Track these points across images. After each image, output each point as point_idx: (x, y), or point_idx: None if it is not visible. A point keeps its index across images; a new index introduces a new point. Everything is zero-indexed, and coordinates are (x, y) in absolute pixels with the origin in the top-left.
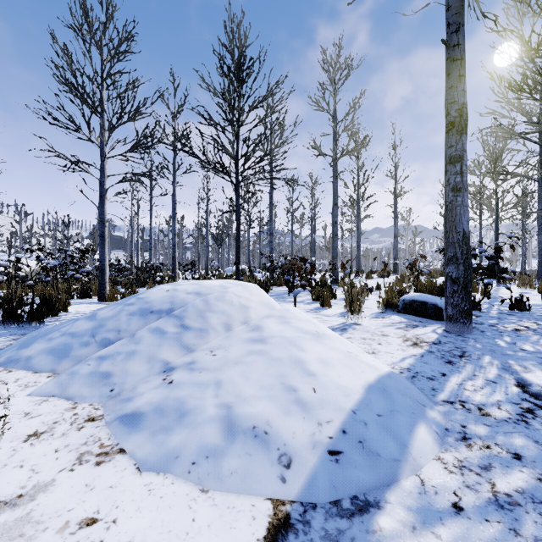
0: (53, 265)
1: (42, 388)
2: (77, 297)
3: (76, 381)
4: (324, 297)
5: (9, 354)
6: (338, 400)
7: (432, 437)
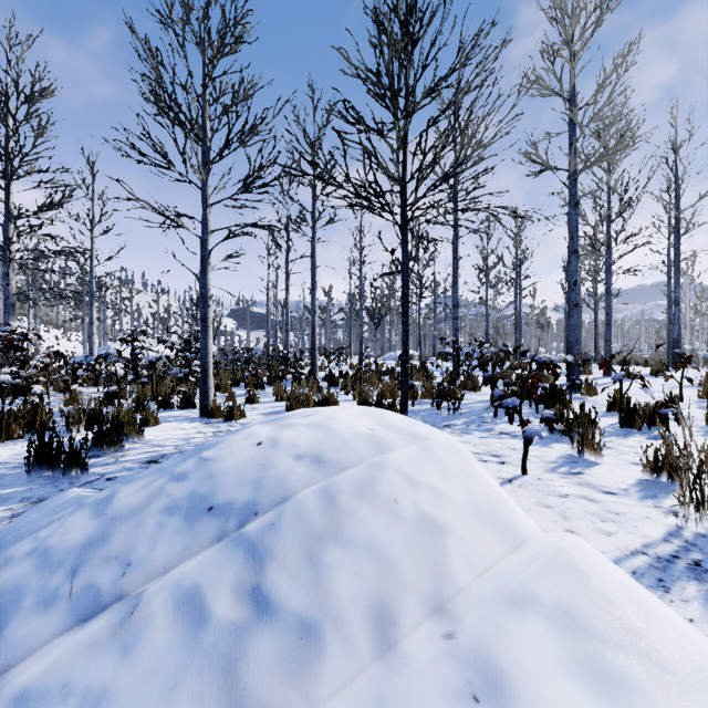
0: (150, 361)
1: None
2: (177, 407)
3: None
4: (584, 437)
5: None
6: None
7: None
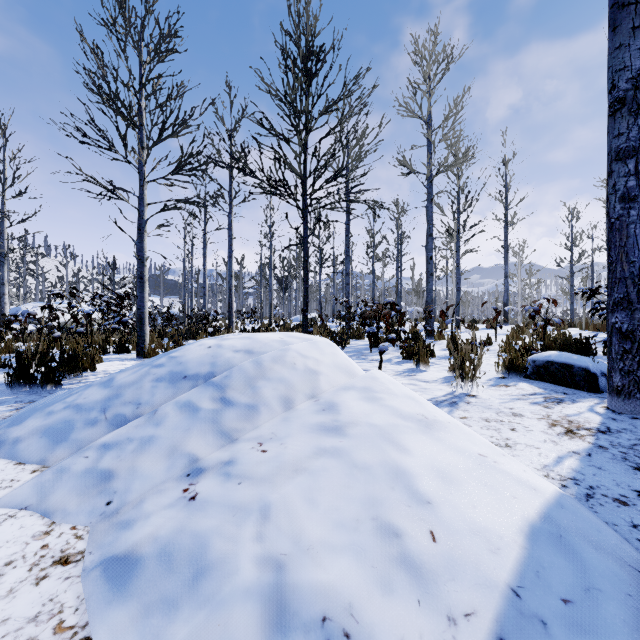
0: (87, 313)
1: (14, 493)
2: (113, 352)
3: (63, 484)
4: (420, 355)
5: None
6: (480, 561)
7: None
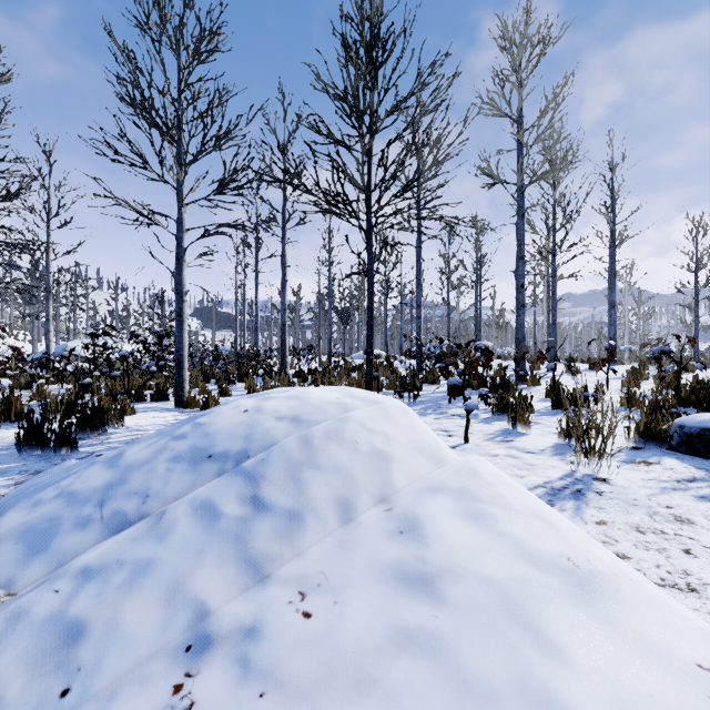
0: (122, 355)
1: None
2: (151, 399)
3: (13, 641)
4: (517, 413)
5: None
6: None
7: None
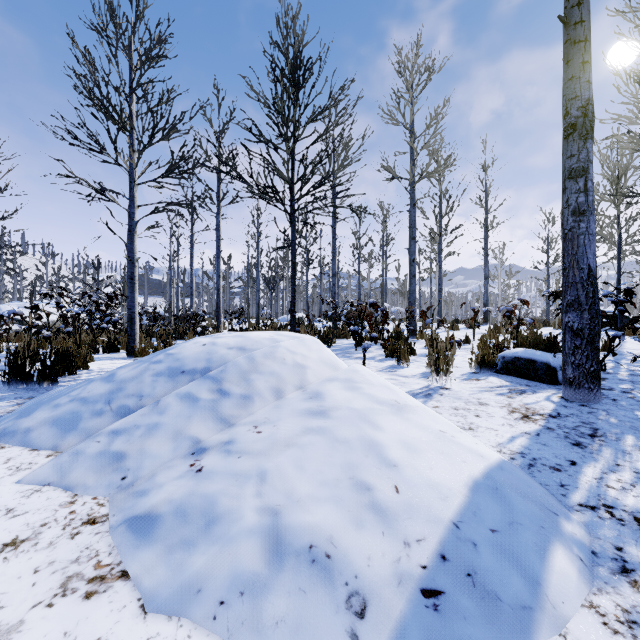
0: (75, 313)
1: (36, 472)
2: (103, 351)
3: (80, 464)
4: (401, 353)
5: (5, 424)
6: (431, 505)
7: (575, 567)
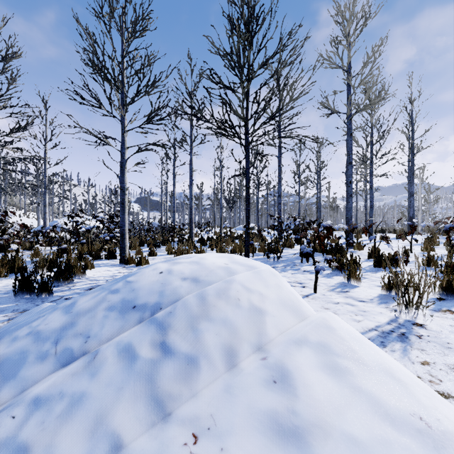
0: (87, 229)
1: None
2: (105, 258)
3: None
4: (350, 271)
5: None
6: None
7: None
